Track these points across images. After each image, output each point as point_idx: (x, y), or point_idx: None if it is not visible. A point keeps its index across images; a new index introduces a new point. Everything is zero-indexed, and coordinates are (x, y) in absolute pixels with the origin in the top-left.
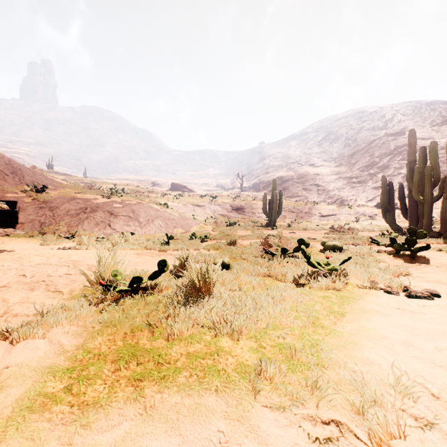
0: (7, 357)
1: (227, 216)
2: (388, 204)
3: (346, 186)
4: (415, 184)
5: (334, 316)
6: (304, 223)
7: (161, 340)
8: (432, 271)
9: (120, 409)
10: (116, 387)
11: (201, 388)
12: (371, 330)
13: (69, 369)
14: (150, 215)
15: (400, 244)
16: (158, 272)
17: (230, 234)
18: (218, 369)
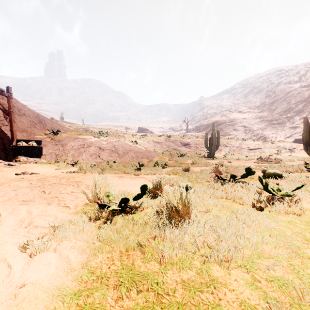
0: (25, 270)
1: (178, 150)
2: (309, 139)
3: (267, 126)
4: None
5: None
6: (235, 155)
7: (154, 262)
8: None
9: None
10: None
11: None
12: None
13: (76, 294)
14: (125, 149)
15: None
16: (140, 194)
17: (182, 162)
18: None
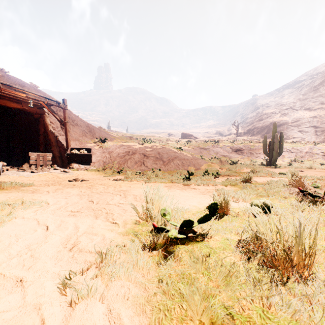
0: None
1: (228, 157)
2: None
3: None
4: None
5: None
6: (305, 162)
7: None
8: None
9: None
10: None
11: None
12: None
13: None
14: (170, 156)
15: None
16: (208, 216)
17: (237, 171)
18: None
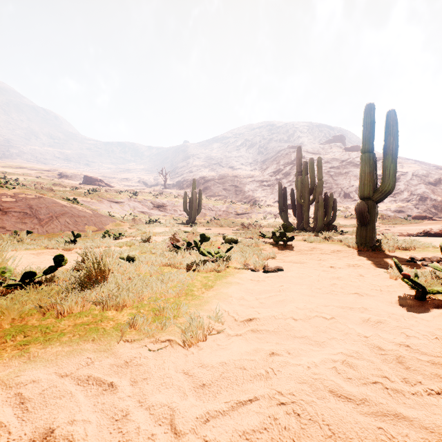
0: None
1: (148, 214)
2: (283, 205)
3: (258, 188)
4: (299, 190)
5: (205, 288)
6: (222, 221)
7: (51, 319)
8: (291, 255)
9: (6, 363)
10: (2, 352)
11: (81, 340)
12: (224, 293)
13: None
14: (54, 211)
15: (277, 236)
16: (54, 267)
17: (147, 231)
18: (98, 328)
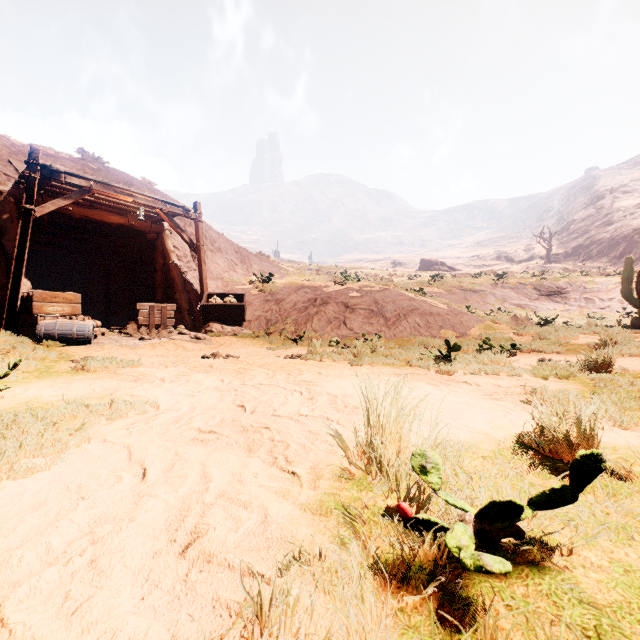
0: None
1: (529, 308)
2: None
3: None
4: None
5: None
6: None
7: None
8: None
9: None
10: None
11: None
12: None
13: None
14: (401, 307)
15: None
16: (567, 491)
17: (562, 342)
18: None
